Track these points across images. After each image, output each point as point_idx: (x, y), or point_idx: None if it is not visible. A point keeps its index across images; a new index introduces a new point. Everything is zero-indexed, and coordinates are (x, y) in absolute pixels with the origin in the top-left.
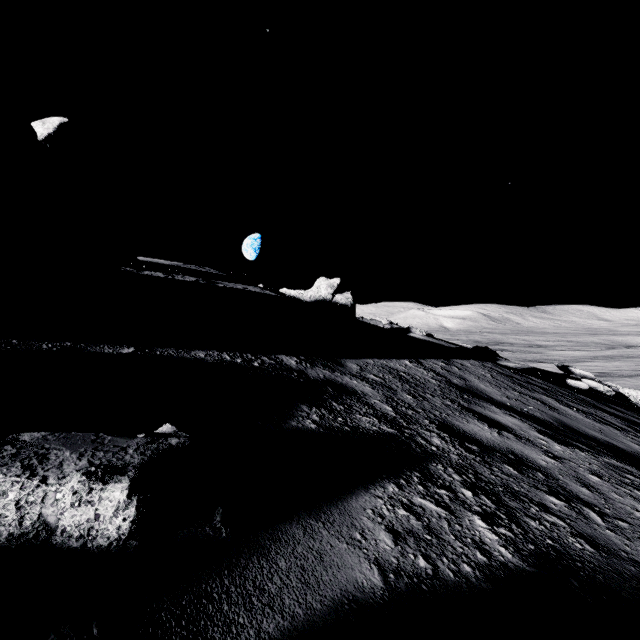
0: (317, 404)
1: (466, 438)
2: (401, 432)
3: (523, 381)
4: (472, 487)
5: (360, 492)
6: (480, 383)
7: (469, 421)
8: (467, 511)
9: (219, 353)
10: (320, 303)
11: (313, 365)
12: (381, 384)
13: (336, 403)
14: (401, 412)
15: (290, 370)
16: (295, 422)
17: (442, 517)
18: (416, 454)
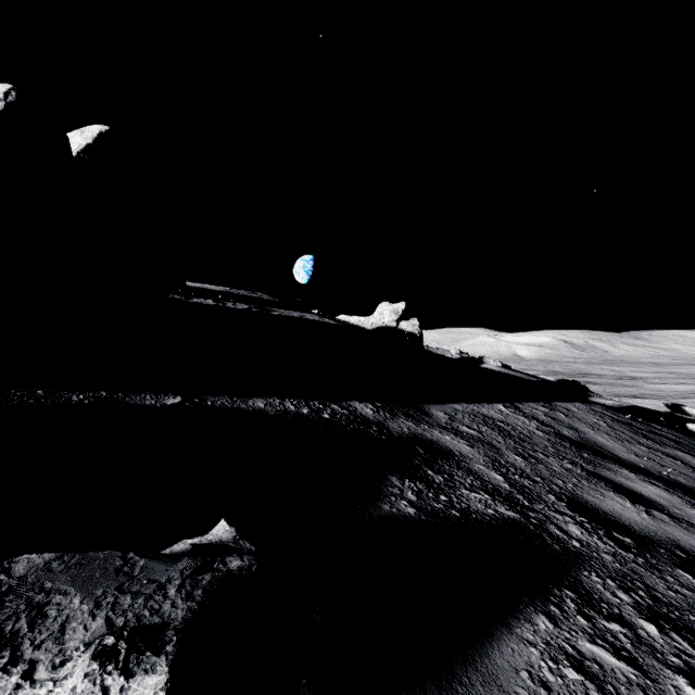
0: (409, 474)
1: (611, 523)
2: (525, 517)
3: (646, 431)
4: (652, 616)
5: (501, 634)
6: (596, 435)
7: (604, 494)
8: (664, 667)
9: (281, 401)
10: (383, 331)
11: (393, 414)
12: (479, 440)
13: (432, 471)
14: (516, 483)
15: (367, 423)
16: (387, 505)
17: (633, 682)
18: (556, 555)
